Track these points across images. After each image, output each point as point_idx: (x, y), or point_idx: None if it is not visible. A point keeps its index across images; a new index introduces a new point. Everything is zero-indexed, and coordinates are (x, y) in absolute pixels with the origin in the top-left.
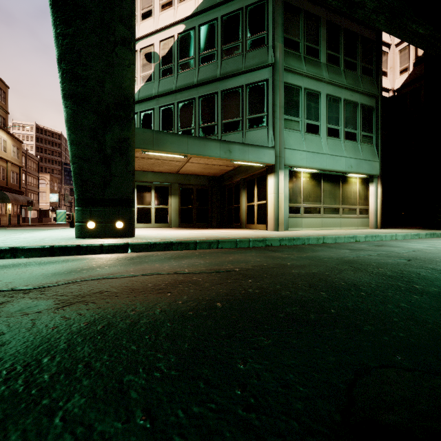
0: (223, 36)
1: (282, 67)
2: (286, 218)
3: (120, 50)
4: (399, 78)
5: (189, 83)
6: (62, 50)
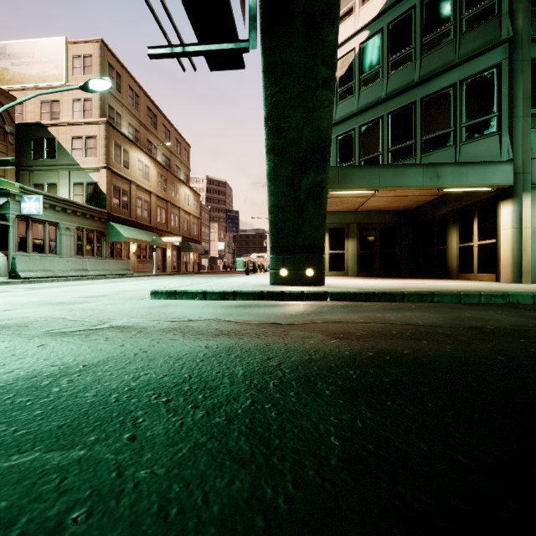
0: (424, 26)
1: (528, 38)
2: None
3: (320, 93)
4: None
5: (374, 100)
6: (269, 109)
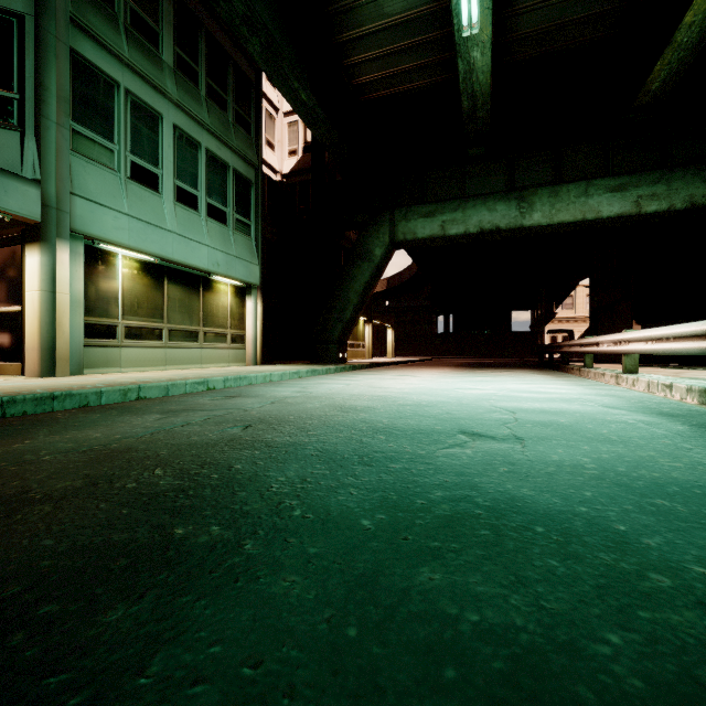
0: None
1: (66, 13)
2: (79, 347)
3: None
4: (288, 161)
5: None
6: None
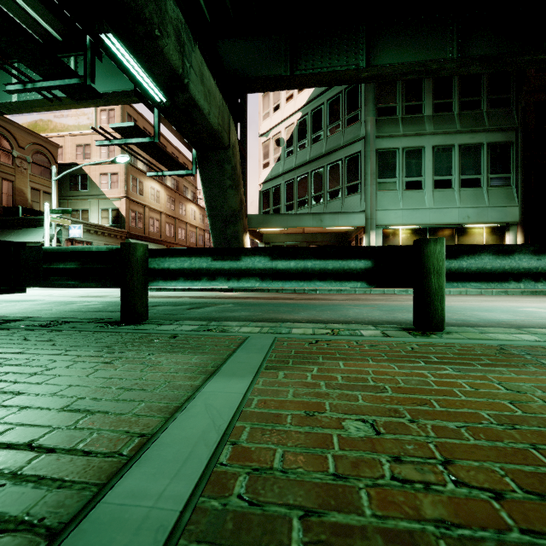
0: (328, 118)
1: (374, 138)
2: None
3: (229, 191)
4: None
5: (303, 161)
6: (206, 197)
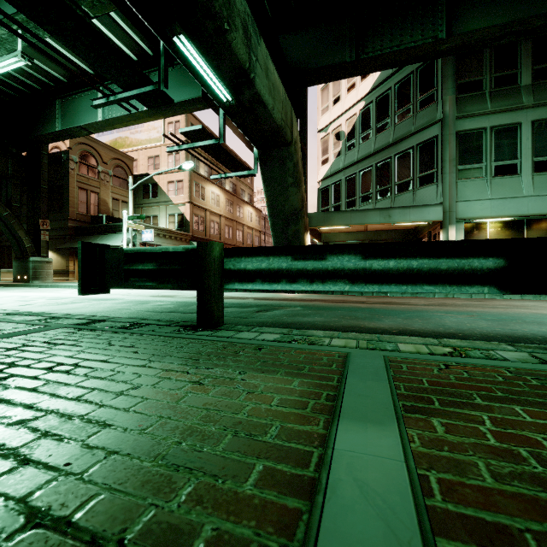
0: (396, 103)
1: (453, 119)
2: None
3: (290, 189)
4: None
5: (367, 153)
6: (267, 197)
